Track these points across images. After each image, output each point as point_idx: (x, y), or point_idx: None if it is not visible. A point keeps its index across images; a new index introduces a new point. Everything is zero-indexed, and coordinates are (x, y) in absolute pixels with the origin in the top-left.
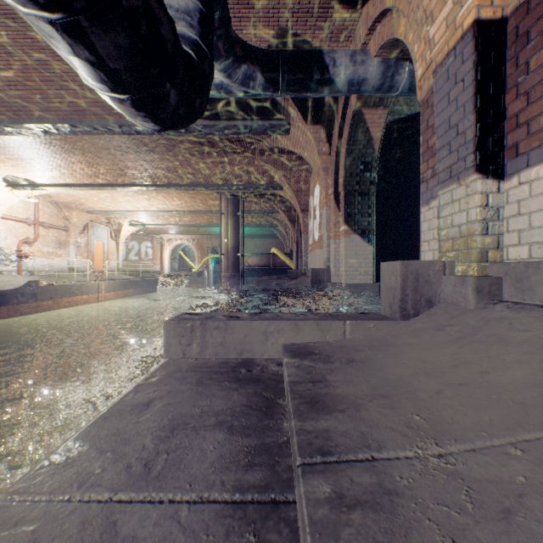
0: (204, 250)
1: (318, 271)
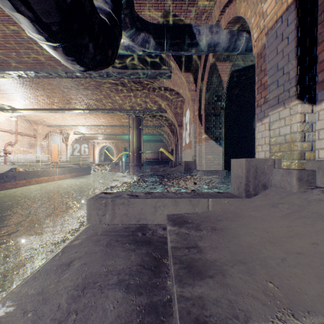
0: (119, 149)
1: (188, 162)
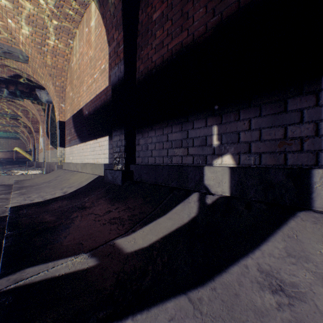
0: None
1: (39, 163)
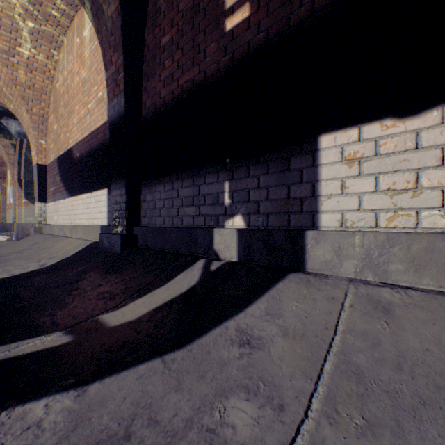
0: None
1: (7, 224)
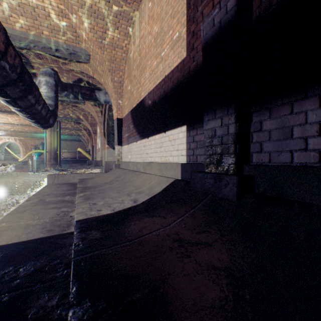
0: (28, 147)
1: (97, 161)
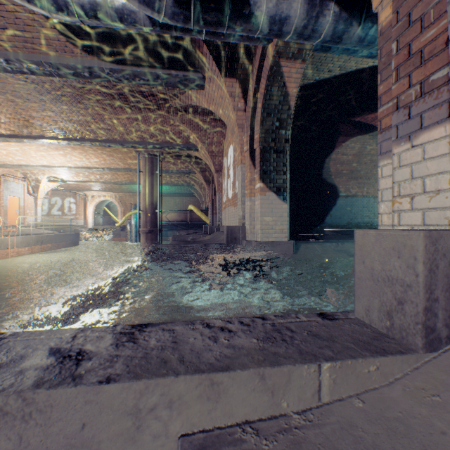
0: (127, 206)
1: (233, 228)
